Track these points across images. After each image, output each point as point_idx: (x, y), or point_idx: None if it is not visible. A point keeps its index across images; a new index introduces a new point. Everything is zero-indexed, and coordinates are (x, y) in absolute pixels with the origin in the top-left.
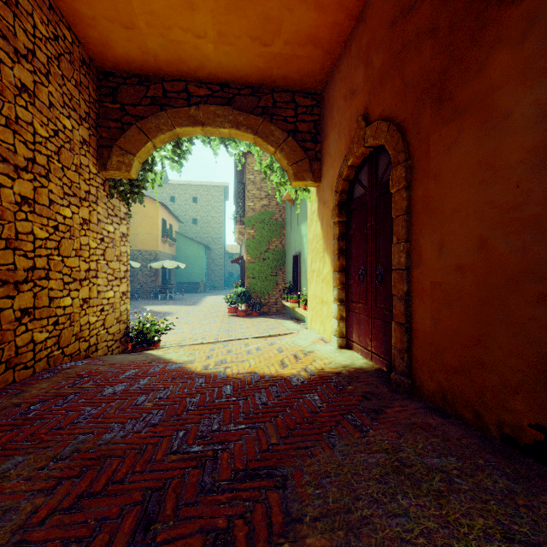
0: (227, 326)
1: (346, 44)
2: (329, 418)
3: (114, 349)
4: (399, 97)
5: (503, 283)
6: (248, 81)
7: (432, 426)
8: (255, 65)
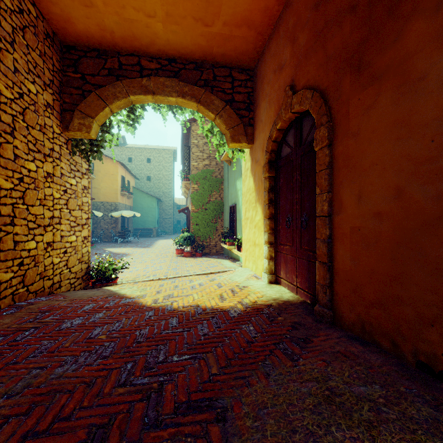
0: (175, 265)
1: (275, 27)
2: (263, 347)
3: (76, 286)
4: (322, 68)
5: (419, 227)
6: (192, 57)
7: (355, 354)
8: (198, 43)
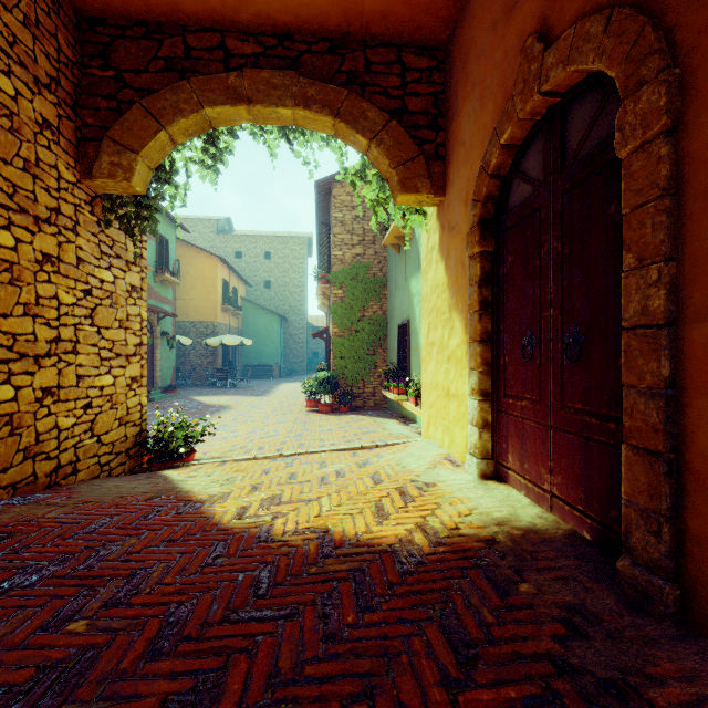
0: (301, 428)
1: None
2: None
3: (113, 468)
4: None
5: None
6: (323, 28)
7: None
8: None
